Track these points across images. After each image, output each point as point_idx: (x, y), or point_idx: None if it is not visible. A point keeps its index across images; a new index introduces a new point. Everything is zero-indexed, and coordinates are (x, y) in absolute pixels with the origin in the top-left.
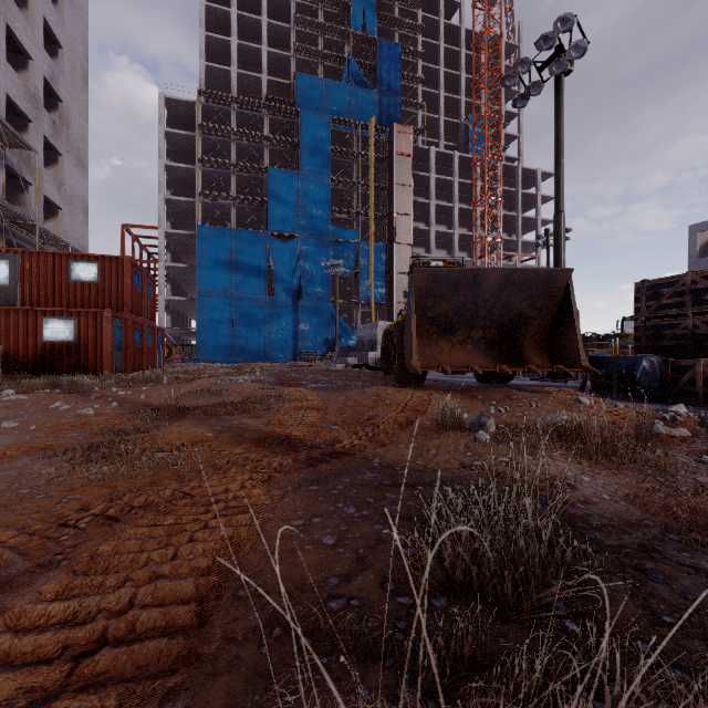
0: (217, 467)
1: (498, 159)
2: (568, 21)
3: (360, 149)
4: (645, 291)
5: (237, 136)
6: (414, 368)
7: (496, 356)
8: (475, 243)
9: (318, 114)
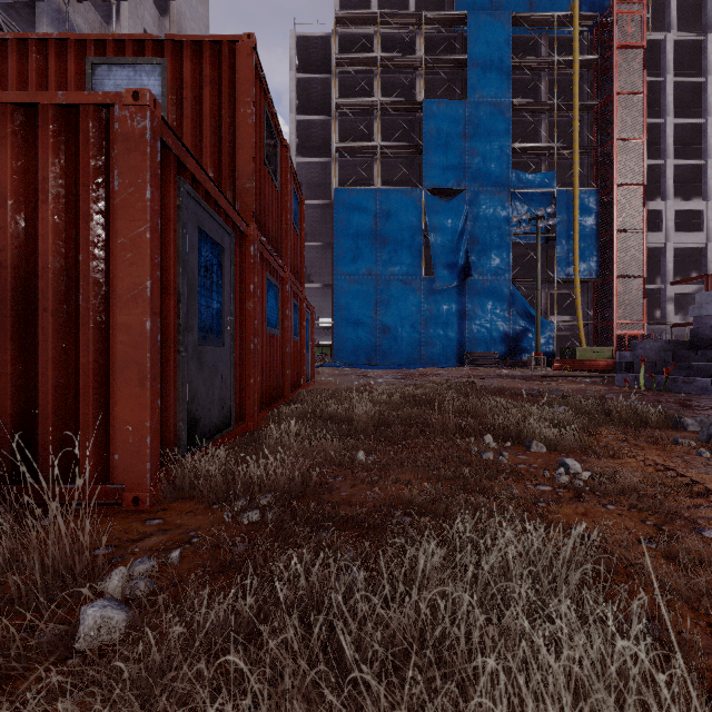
0: None
1: None
2: None
3: (555, 54)
4: None
5: (381, 68)
6: None
7: None
8: None
9: (492, 13)
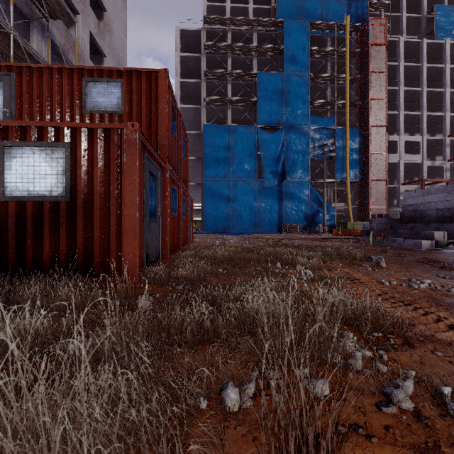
0: None
1: None
2: None
3: (335, 47)
4: None
5: (232, 51)
6: None
7: None
8: None
9: (298, 21)
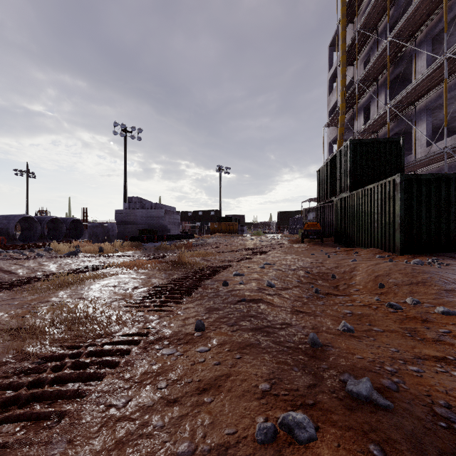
0: None
1: None
2: None
3: None
4: None
5: None
6: None
7: None
8: None
9: None
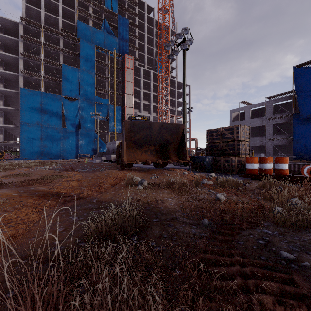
0: (16, 208)
1: (168, 76)
2: (186, 30)
3: (109, 63)
4: (209, 133)
5: (44, 45)
6: (124, 162)
7: (159, 156)
8: (159, 110)
9: (88, 43)
